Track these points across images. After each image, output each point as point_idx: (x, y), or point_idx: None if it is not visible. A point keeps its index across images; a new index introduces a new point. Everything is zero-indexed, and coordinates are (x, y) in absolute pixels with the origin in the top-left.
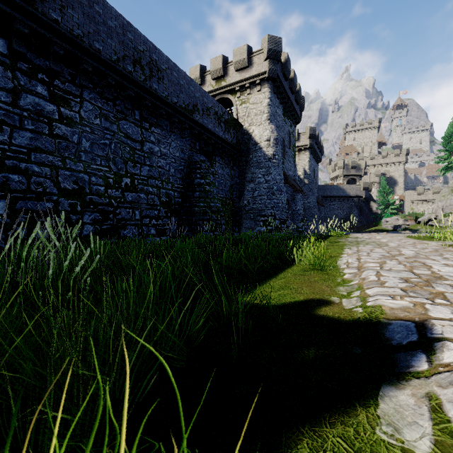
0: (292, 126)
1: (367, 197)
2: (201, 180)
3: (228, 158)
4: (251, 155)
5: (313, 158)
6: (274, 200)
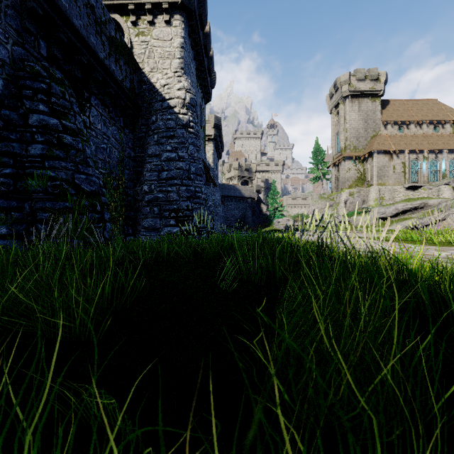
0: (203, 101)
1: (258, 199)
2: (50, 119)
3: (115, 109)
4: (155, 116)
5: (216, 153)
6: (191, 187)
